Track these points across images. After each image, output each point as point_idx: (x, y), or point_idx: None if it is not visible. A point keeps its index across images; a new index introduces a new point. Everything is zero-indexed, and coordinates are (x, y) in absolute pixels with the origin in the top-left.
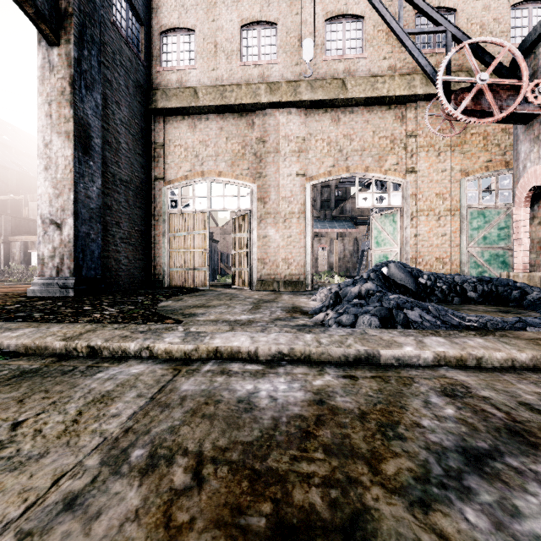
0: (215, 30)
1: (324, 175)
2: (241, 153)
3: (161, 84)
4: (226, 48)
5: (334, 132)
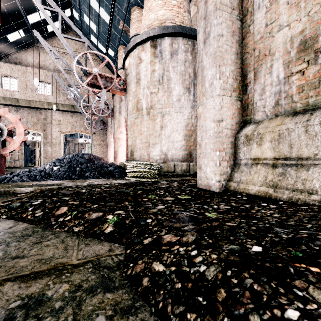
0: (26, 80)
1: (67, 132)
2: (37, 122)
3: (1, 94)
4: (31, 87)
5: (71, 120)
